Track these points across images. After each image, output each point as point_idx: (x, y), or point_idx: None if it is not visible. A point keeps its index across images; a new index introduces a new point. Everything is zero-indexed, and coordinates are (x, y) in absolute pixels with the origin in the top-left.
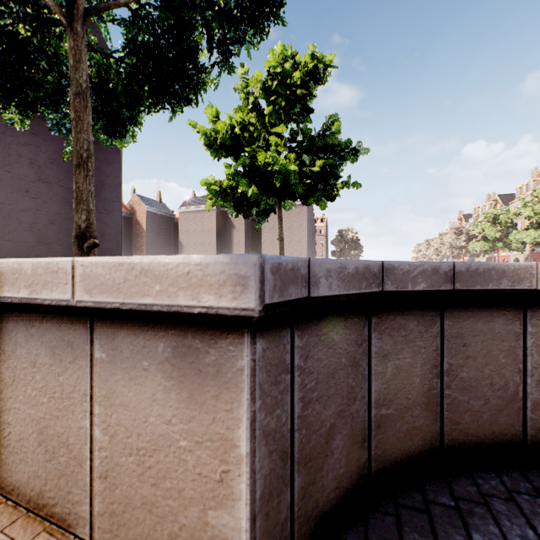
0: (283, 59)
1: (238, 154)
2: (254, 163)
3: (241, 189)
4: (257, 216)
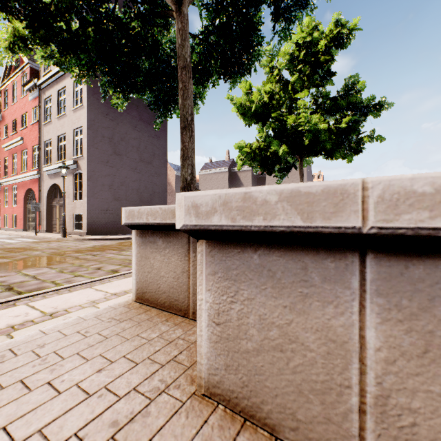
0: (312, 29)
1: (266, 120)
2: (283, 125)
3: (273, 148)
4: (279, 172)
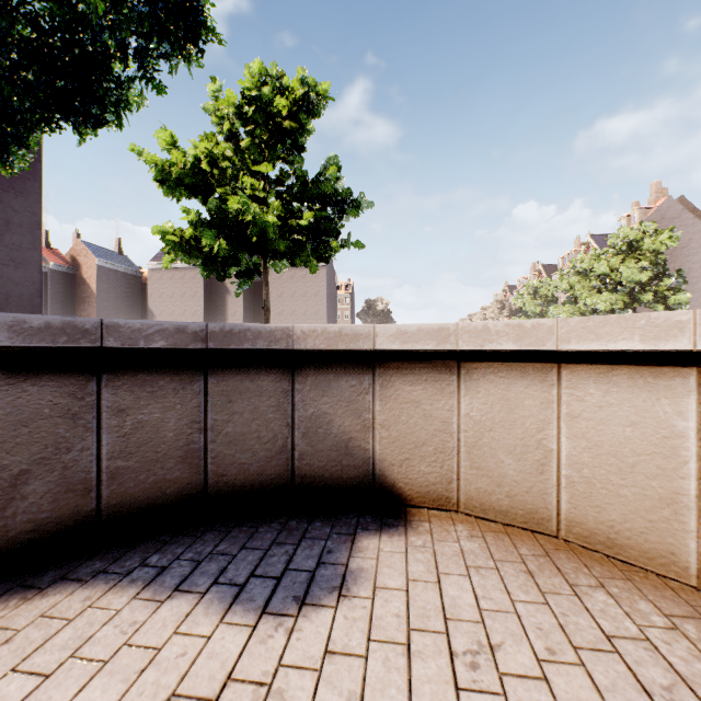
0: (259, 80)
1: (205, 196)
2: (223, 209)
3: (204, 242)
4: (237, 278)
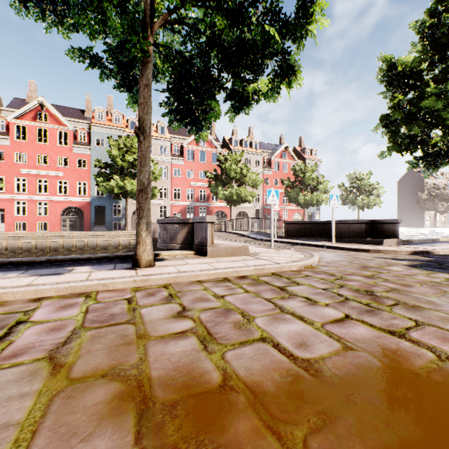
0: None
1: None
2: None
3: None
4: None
